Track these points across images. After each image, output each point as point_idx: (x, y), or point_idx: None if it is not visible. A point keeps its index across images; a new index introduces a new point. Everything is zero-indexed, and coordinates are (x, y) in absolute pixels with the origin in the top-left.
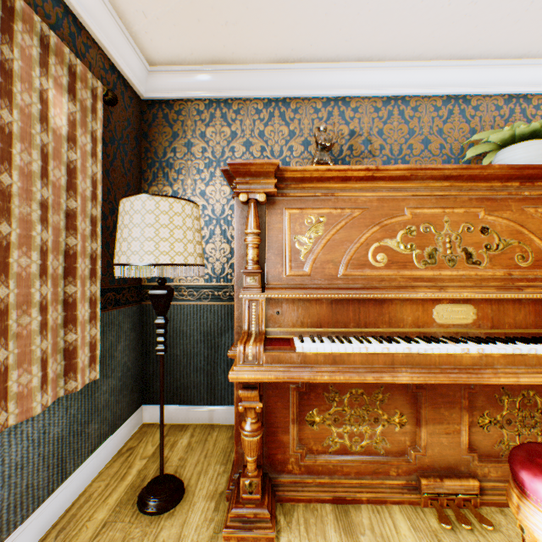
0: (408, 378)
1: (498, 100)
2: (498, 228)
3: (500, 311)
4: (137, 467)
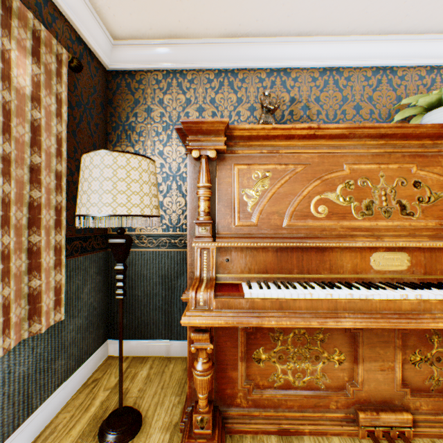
0: (351, 324)
1: (421, 71)
2: (429, 182)
3: (432, 258)
4: (100, 398)
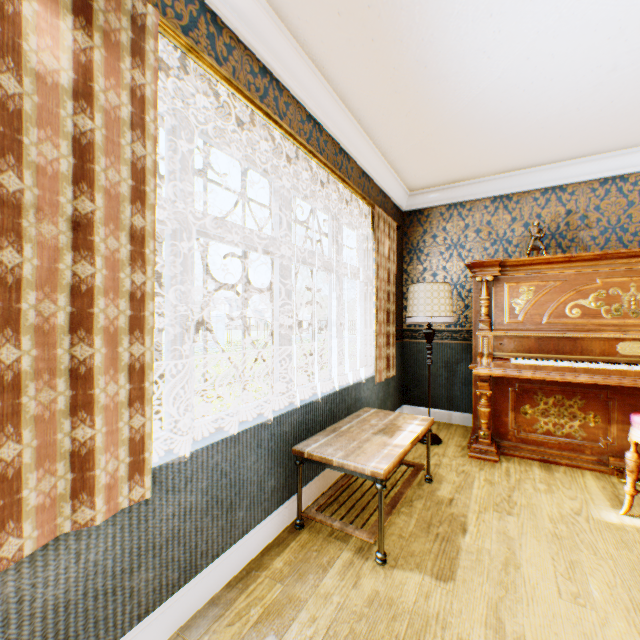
0: (583, 380)
1: None
2: None
3: None
4: None
